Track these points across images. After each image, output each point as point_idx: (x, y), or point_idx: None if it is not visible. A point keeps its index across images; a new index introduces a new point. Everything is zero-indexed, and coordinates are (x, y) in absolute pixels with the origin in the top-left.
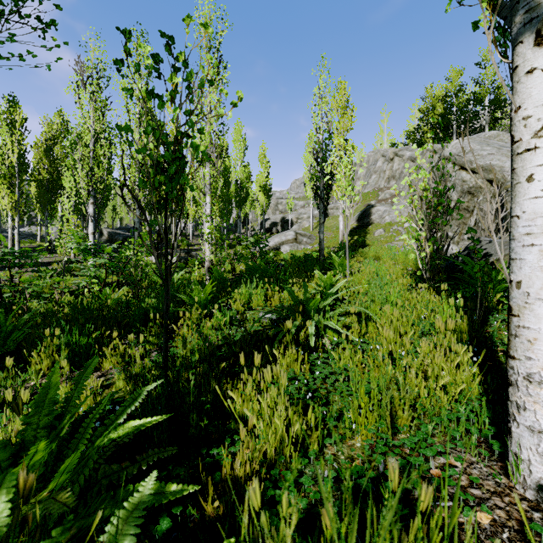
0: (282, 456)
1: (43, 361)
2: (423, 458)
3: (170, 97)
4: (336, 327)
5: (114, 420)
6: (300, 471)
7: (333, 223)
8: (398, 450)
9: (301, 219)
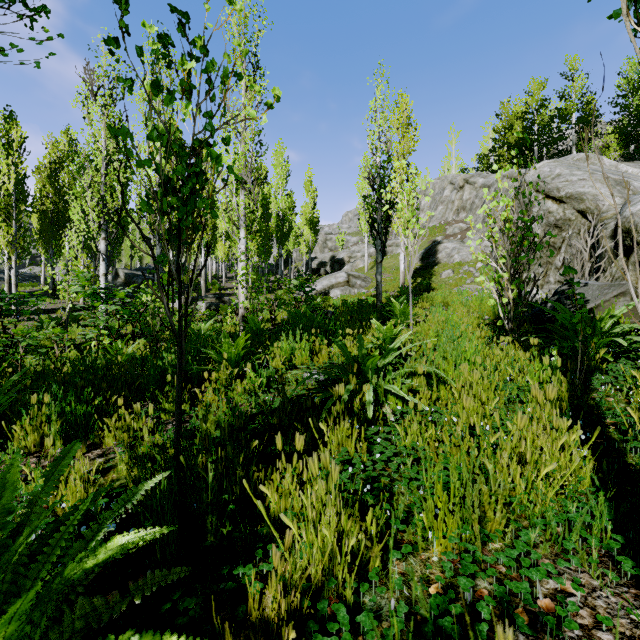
0: (331, 580)
1: (29, 436)
2: (528, 584)
3: (180, 88)
4: (400, 393)
5: (96, 533)
6: (357, 601)
7: (392, 263)
8: (492, 572)
9: (354, 258)
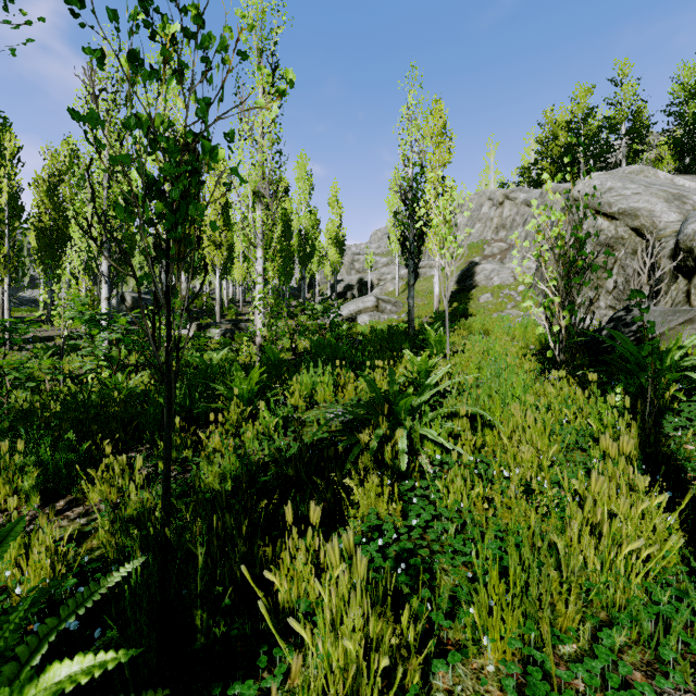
0: None
1: None
2: None
3: (162, 59)
4: (439, 439)
5: (33, 653)
6: None
7: (425, 286)
8: None
9: (384, 280)
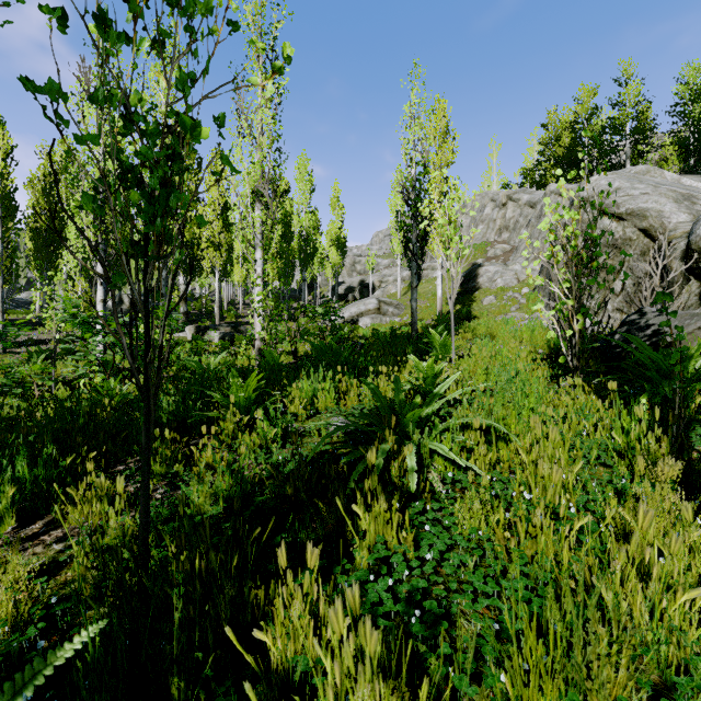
0: None
1: None
2: None
3: (131, 17)
4: (451, 455)
5: None
6: None
7: (427, 288)
8: None
9: (386, 282)
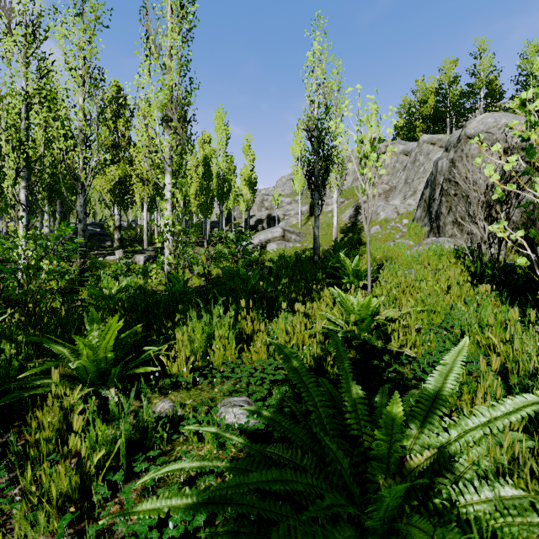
0: None
1: None
2: None
3: None
4: None
5: None
6: None
7: (322, 220)
8: None
9: (288, 215)
